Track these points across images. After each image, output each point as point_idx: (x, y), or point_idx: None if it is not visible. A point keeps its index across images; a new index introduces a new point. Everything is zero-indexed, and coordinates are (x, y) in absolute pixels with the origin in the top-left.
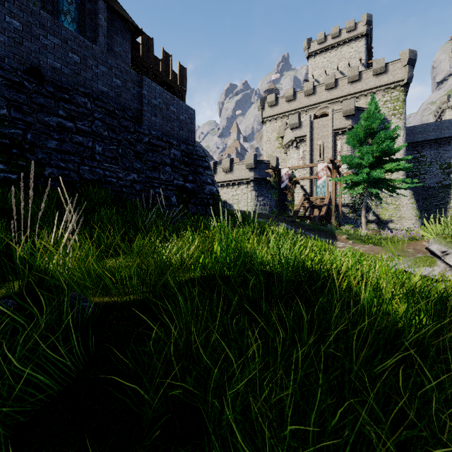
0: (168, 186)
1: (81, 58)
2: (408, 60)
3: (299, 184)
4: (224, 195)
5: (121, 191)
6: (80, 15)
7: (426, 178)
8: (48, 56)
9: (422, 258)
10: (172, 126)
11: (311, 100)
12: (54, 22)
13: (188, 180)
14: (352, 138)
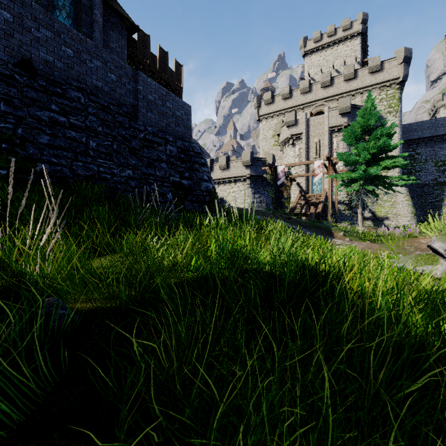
0: (164, 183)
1: (75, 52)
2: (404, 58)
3: (295, 181)
4: (220, 192)
5: (115, 188)
6: (75, 10)
7: (422, 175)
8: (40, 49)
9: (424, 256)
10: (168, 122)
11: (307, 98)
12: (46, 14)
13: (184, 177)
14: (348, 135)
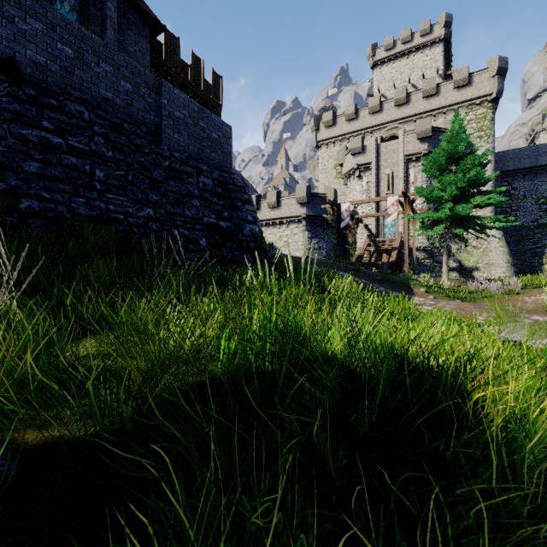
0: (195, 225)
1: (75, 51)
2: (498, 69)
3: (363, 223)
4: (269, 236)
5: (130, 232)
6: (81, 2)
7: (519, 215)
8: (27, 46)
9: (543, 325)
10: (202, 147)
11: (377, 119)
12: None
13: (222, 217)
14: (430, 164)
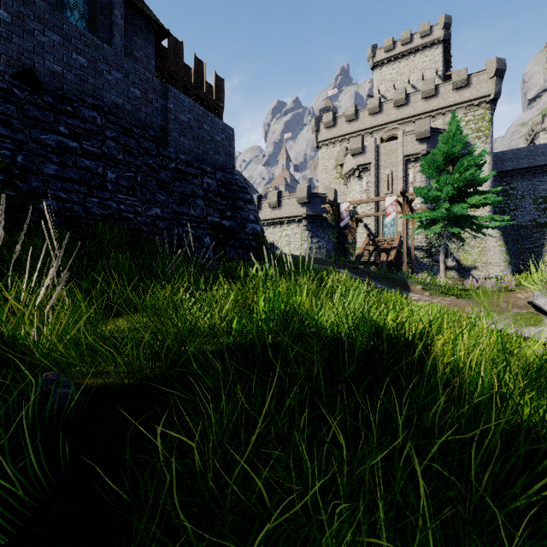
0: (200, 224)
1: (89, 60)
2: (496, 71)
3: (362, 223)
4: (270, 236)
5: (139, 230)
6: (90, 10)
7: (517, 215)
8: (45, 56)
9: (524, 315)
10: (206, 149)
11: (376, 120)
12: (53, 13)
13: (225, 216)
14: (427, 165)
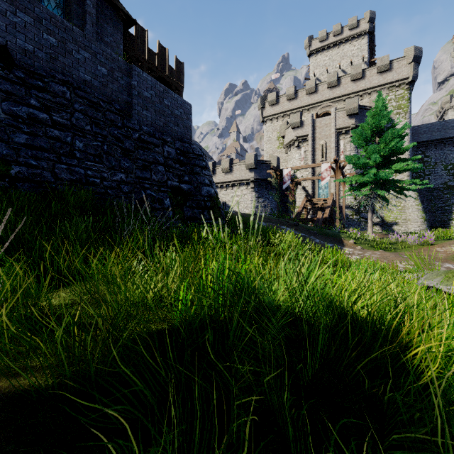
0: (161, 188)
1: (59, 40)
2: (413, 57)
3: (301, 185)
4: (223, 196)
5: (105, 193)
6: None
7: (431, 179)
8: (17, 35)
9: None
10: (166, 122)
11: (312, 99)
12: None
13: (183, 181)
14: (357, 136)
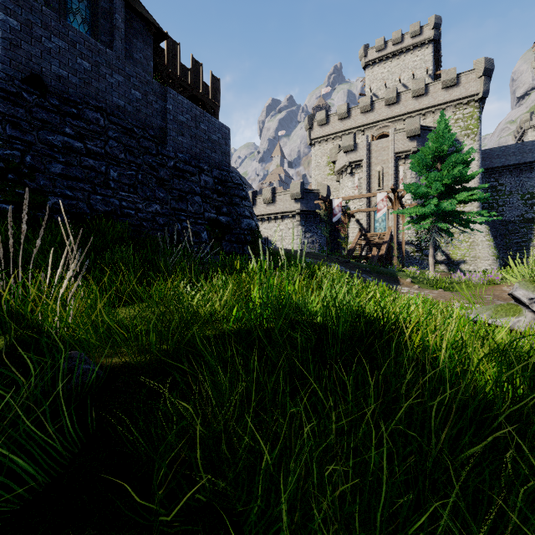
0: (198, 220)
1: (92, 65)
2: (484, 70)
3: (354, 218)
4: (265, 230)
5: (140, 226)
6: (92, 14)
7: (505, 210)
8: (52, 62)
9: (505, 307)
10: (203, 148)
11: (368, 118)
12: (59, 21)
13: (221, 212)
14: (417, 162)
